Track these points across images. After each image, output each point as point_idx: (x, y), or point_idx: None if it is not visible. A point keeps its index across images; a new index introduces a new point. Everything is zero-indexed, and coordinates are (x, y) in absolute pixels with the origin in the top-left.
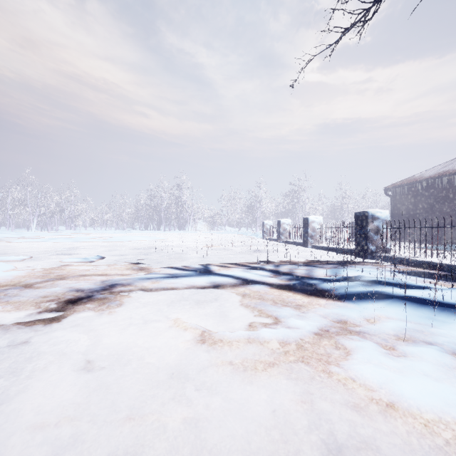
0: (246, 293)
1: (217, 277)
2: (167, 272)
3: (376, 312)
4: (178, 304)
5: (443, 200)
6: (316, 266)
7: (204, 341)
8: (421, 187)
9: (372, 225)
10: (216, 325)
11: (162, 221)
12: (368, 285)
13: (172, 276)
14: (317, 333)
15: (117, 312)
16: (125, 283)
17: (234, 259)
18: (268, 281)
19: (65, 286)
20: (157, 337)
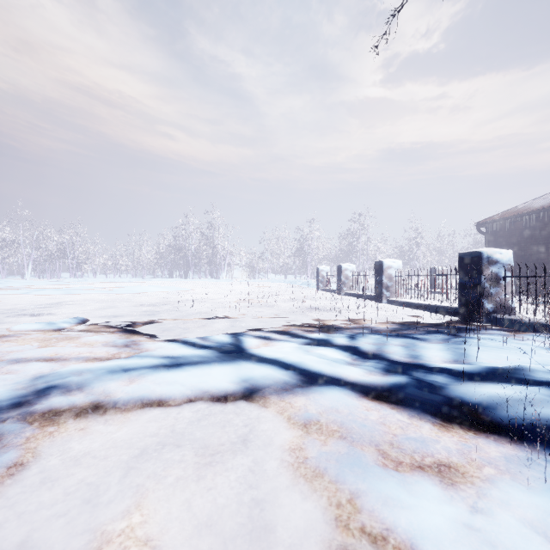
0: (310, 419)
1: (253, 367)
2: (166, 353)
3: None
4: (159, 453)
5: None
6: (414, 338)
7: None
8: (528, 221)
9: (489, 272)
10: None
11: (190, 267)
12: None
13: (173, 363)
14: None
15: None
16: (74, 386)
17: (282, 324)
18: (348, 378)
19: None
20: None
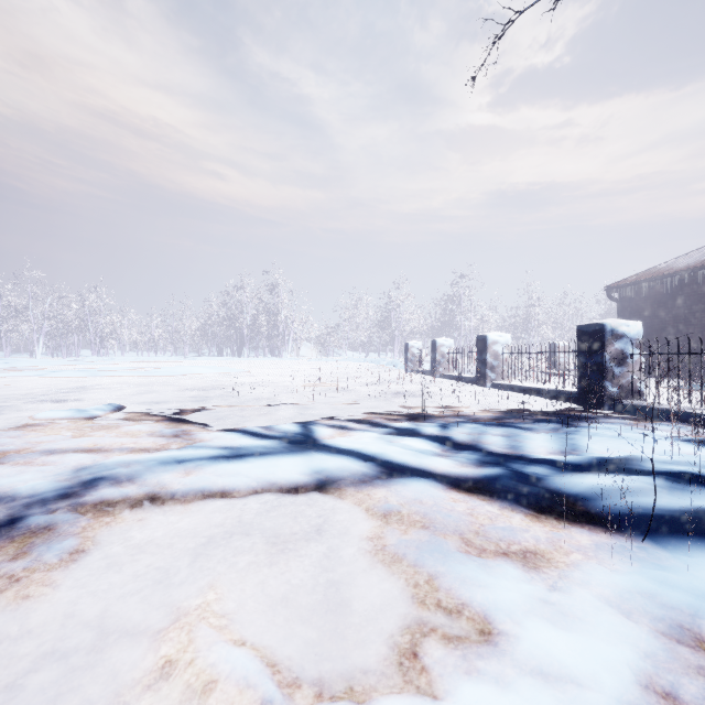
0: (390, 509)
1: (326, 458)
2: (225, 444)
3: None
4: (226, 543)
5: None
6: (519, 427)
7: None
8: (670, 284)
9: (613, 348)
10: (314, 631)
11: (245, 343)
12: (676, 489)
13: (233, 454)
14: None
15: (46, 586)
16: (123, 477)
17: (361, 411)
18: (436, 469)
19: None
20: None
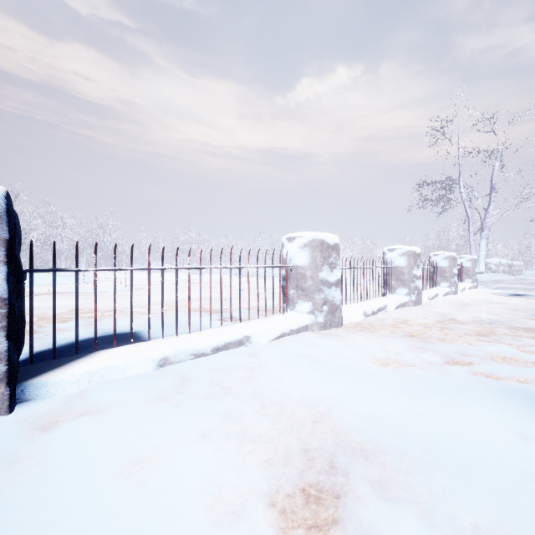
0: None
1: None
2: None
3: None
4: None
5: None
6: None
7: None
8: None
9: None
10: None
11: None
12: None
13: None
14: None
15: None
16: None
17: None
18: None
19: None
20: None
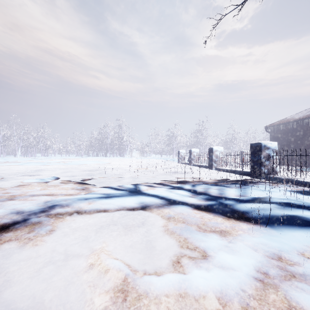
0: (170, 216)
1: (145, 197)
2: (103, 192)
3: (305, 242)
4: (107, 228)
5: (309, 135)
6: (224, 186)
7: (126, 295)
8: (292, 125)
9: (265, 153)
10: (142, 257)
11: (108, 150)
12: (282, 208)
13: (107, 196)
14: (257, 277)
15: (42, 241)
16: (64, 205)
17: (159, 179)
18: (189, 202)
19: (9, 208)
20: (73, 283)
